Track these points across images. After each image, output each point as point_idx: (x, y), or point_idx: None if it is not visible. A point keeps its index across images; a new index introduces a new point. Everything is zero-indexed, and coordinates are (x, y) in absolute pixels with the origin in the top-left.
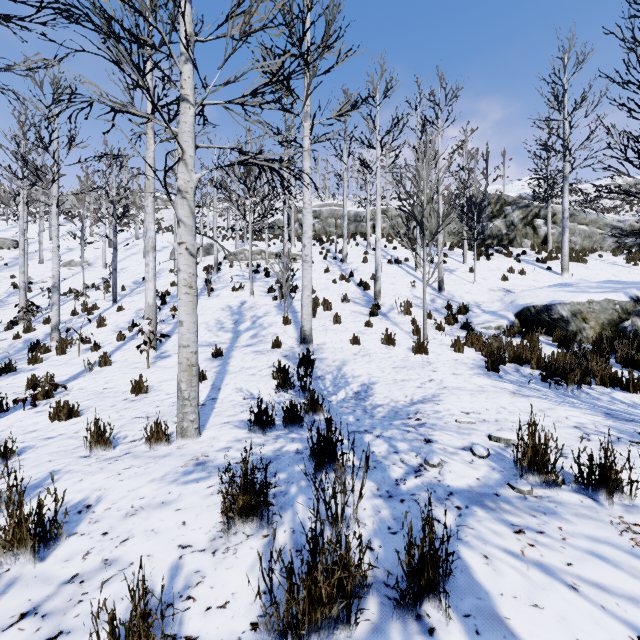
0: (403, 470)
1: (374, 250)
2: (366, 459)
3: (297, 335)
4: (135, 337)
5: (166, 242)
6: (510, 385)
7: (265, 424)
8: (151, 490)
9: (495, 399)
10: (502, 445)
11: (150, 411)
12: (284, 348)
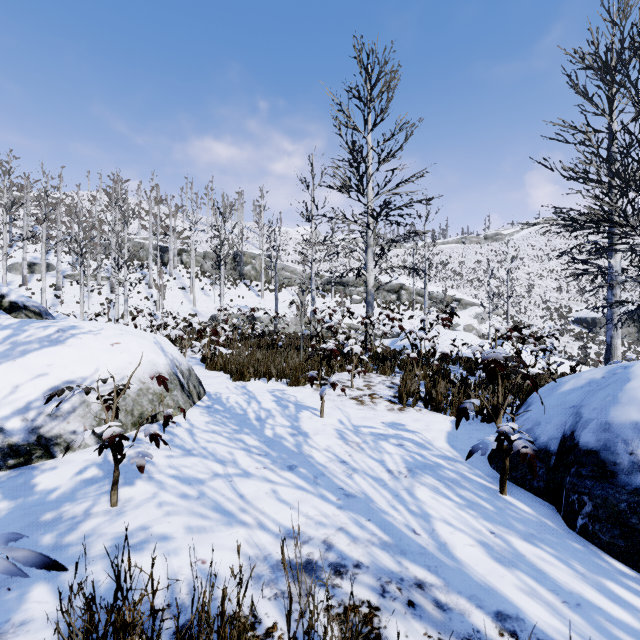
0: None
1: (175, 279)
2: None
3: None
4: None
5: None
6: None
7: None
8: None
9: None
10: None
11: None
12: None
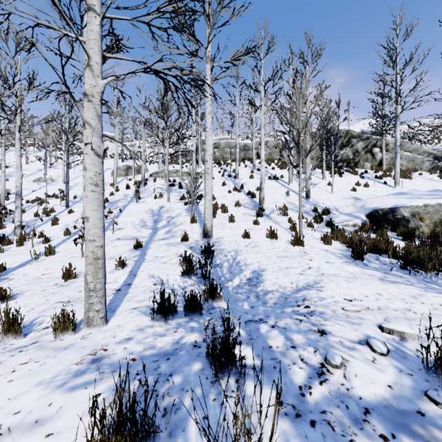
0: (305, 372)
1: (258, 170)
2: (277, 393)
3: (201, 231)
4: (78, 232)
5: (109, 165)
6: (376, 272)
7: (166, 313)
8: (32, 399)
9: (368, 285)
10: (396, 338)
11: (72, 296)
12: (190, 241)
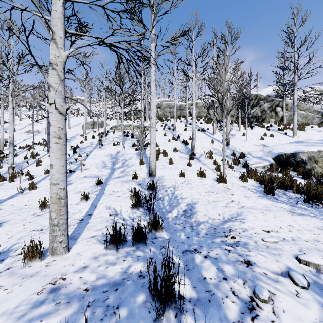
0: (237, 307)
1: (190, 124)
2: None
3: (147, 171)
4: None
5: (81, 121)
6: (285, 205)
7: (117, 244)
8: None
9: (281, 217)
10: (313, 270)
11: (45, 224)
12: (139, 179)
